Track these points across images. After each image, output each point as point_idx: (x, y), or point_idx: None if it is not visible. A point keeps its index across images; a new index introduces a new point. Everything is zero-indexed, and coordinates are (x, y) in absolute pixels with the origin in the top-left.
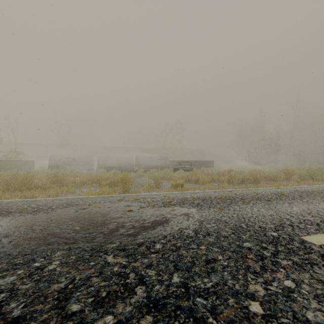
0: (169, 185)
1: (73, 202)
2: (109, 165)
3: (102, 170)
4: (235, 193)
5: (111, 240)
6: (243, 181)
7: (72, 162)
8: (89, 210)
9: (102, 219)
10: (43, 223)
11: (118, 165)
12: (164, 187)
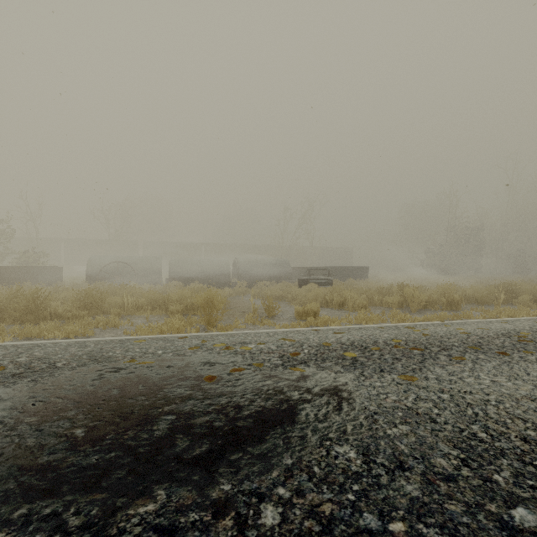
0: (292, 311)
1: (102, 352)
2: (187, 275)
3: (175, 284)
4: (423, 332)
5: (147, 482)
6: (428, 306)
7: (126, 269)
8: (127, 374)
9: (145, 405)
10: (11, 414)
11: (203, 275)
12: (283, 316)
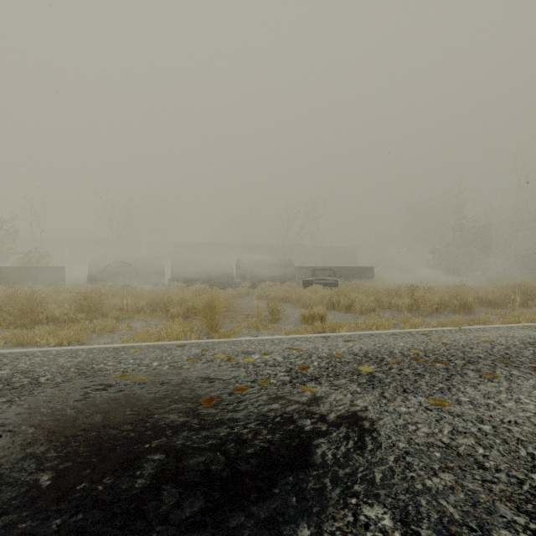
0: (297, 314)
1: (93, 364)
2: (190, 276)
3: (177, 285)
4: (441, 340)
5: None
6: (439, 309)
7: (128, 270)
8: (115, 393)
9: (129, 437)
10: None
11: (206, 276)
12: (288, 320)
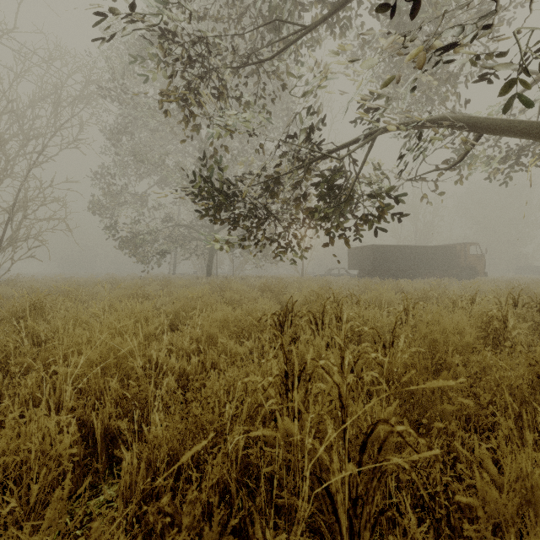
0: None
1: None
2: None
3: None
4: None
5: None
6: None
7: None
8: None
9: None
10: None
11: None
12: None
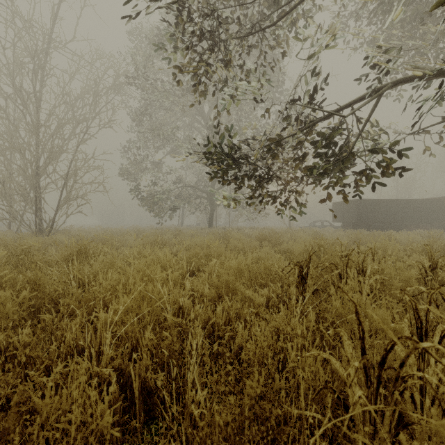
0: None
1: None
2: None
3: None
4: None
5: None
6: None
7: None
8: None
9: None
10: None
11: None
12: None
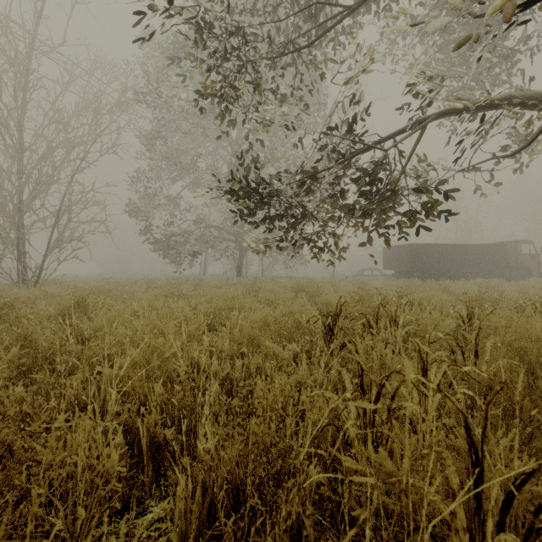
0: None
1: None
2: None
3: None
4: None
5: None
6: None
7: None
8: None
9: None
10: None
11: None
12: None
